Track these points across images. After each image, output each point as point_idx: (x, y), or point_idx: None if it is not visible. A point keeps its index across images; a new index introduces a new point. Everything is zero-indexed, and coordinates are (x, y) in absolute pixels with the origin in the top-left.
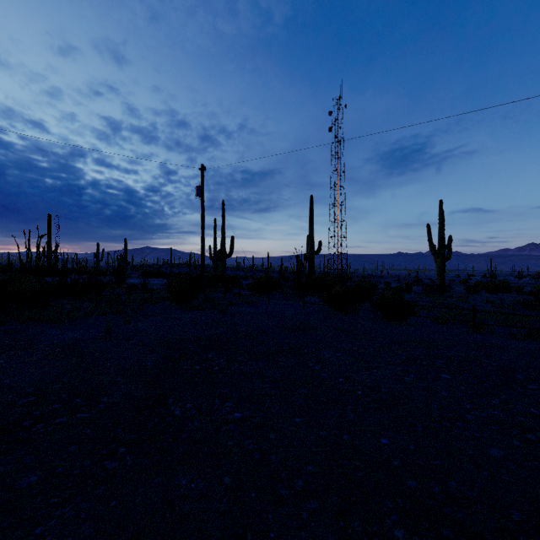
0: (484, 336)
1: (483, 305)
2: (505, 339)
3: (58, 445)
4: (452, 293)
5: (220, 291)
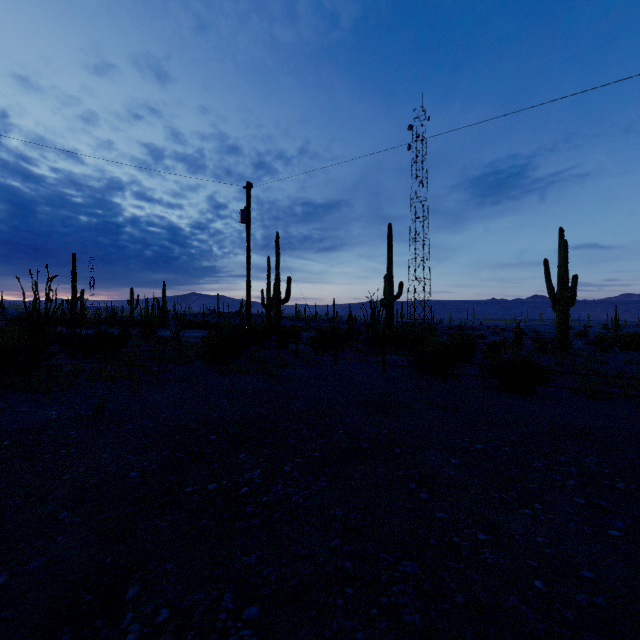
0: None
1: (628, 367)
2: None
3: None
4: (576, 349)
5: (273, 346)
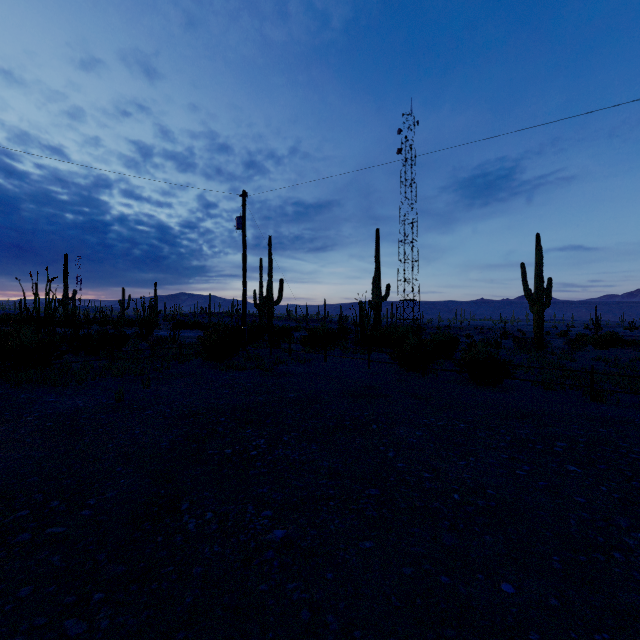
0: (608, 406)
1: (594, 363)
2: (637, 411)
3: (5, 584)
4: (552, 348)
5: (266, 346)
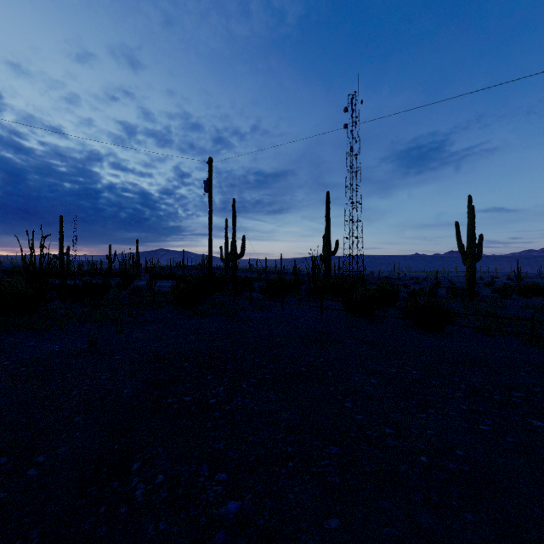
0: None
1: (523, 310)
2: None
3: None
4: (482, 296)
5: (230, 294)
